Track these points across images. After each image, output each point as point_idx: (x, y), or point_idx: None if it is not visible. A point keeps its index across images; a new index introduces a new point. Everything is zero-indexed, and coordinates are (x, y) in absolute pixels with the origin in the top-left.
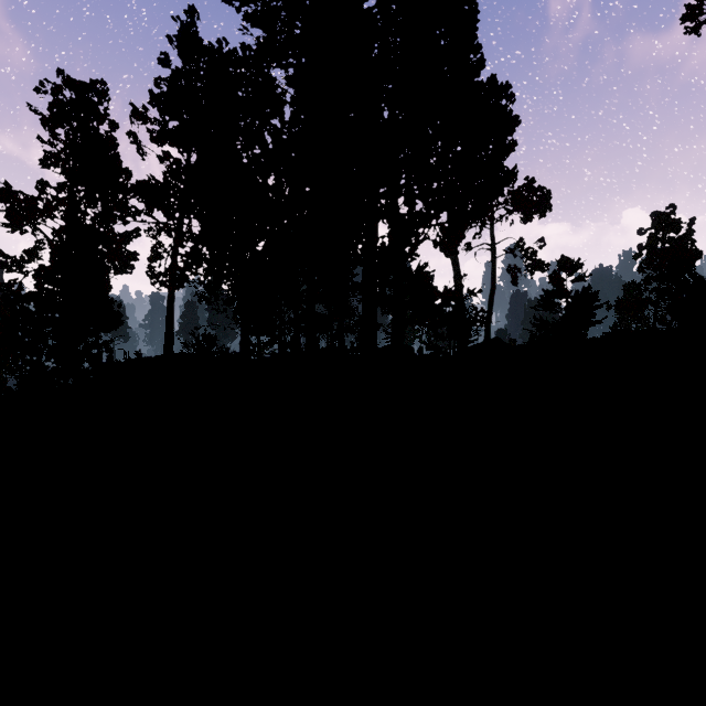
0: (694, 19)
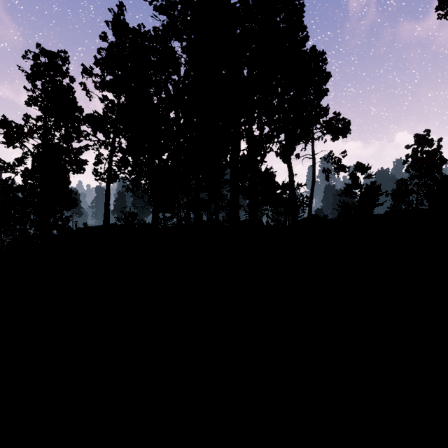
0: (444, 8)
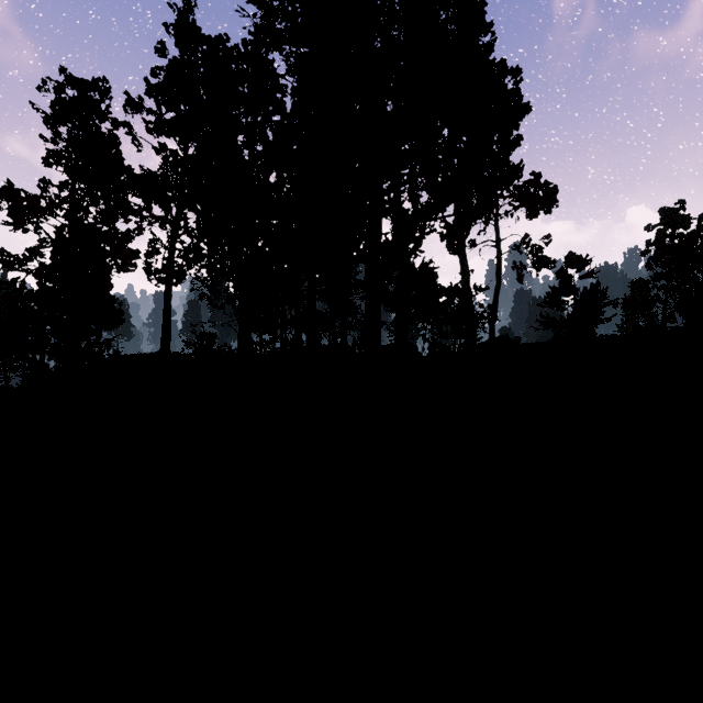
0: None
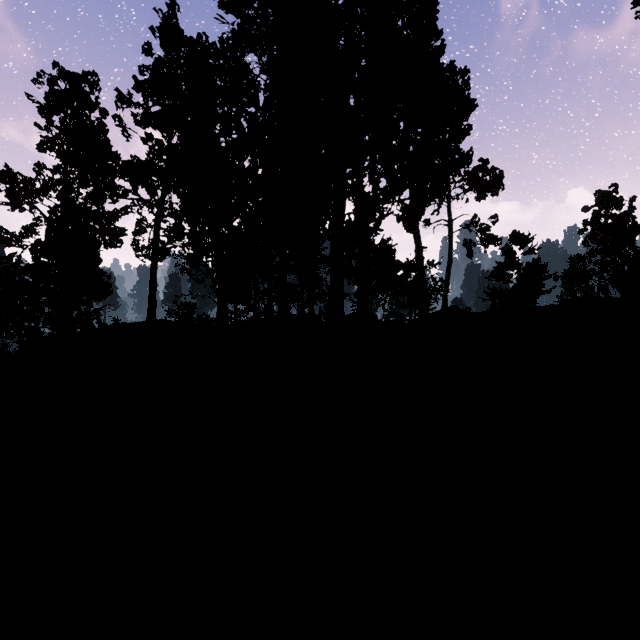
0: None
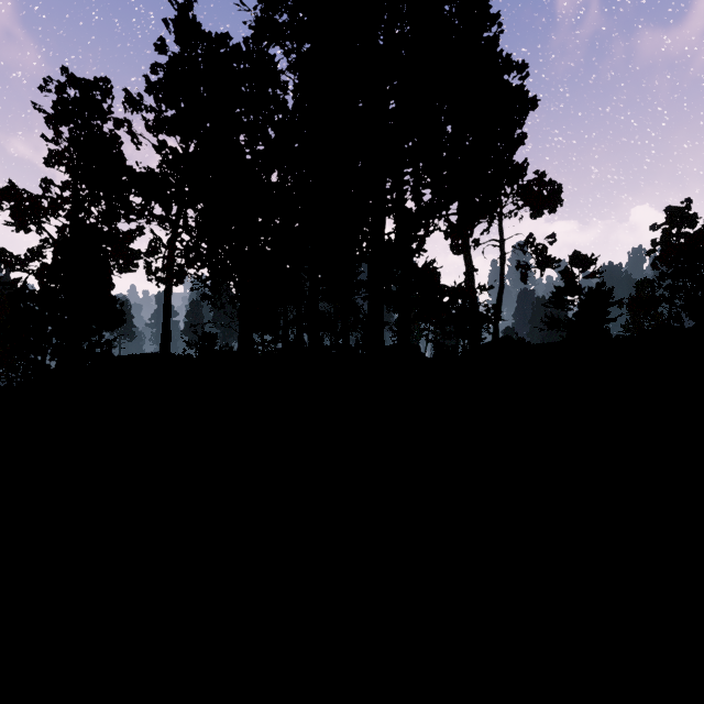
0: None
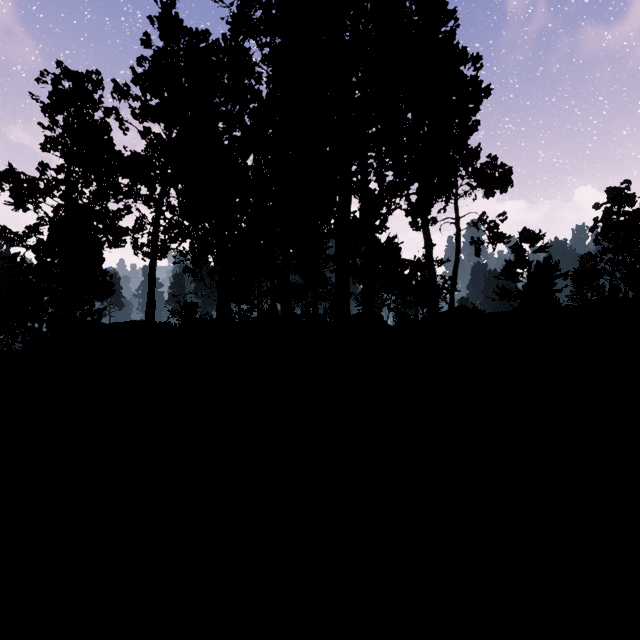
0: None
